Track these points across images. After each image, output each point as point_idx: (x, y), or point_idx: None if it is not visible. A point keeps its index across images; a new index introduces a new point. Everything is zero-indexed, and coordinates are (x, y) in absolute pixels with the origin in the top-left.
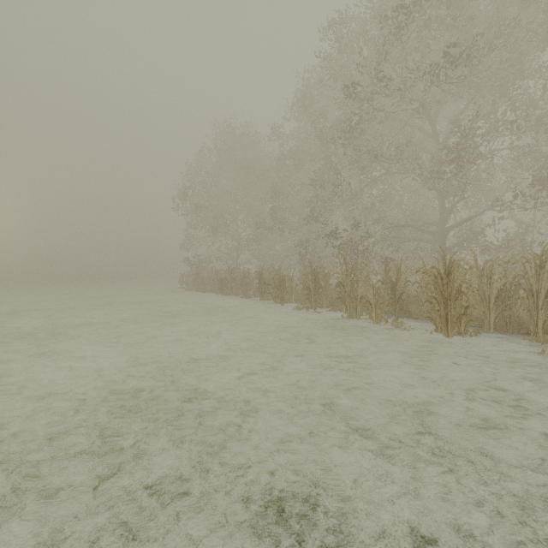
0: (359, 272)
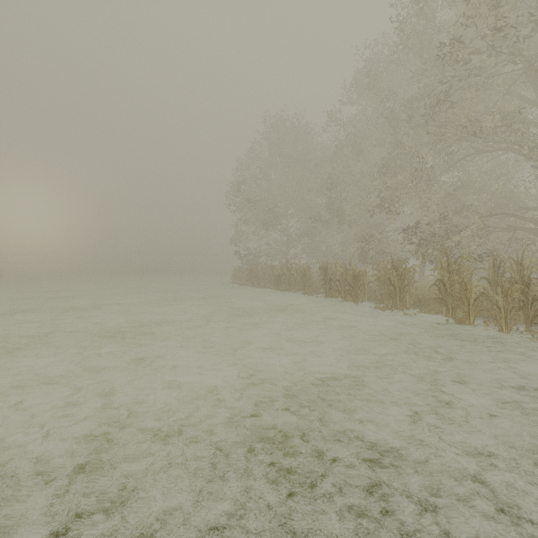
0: (464, 267)
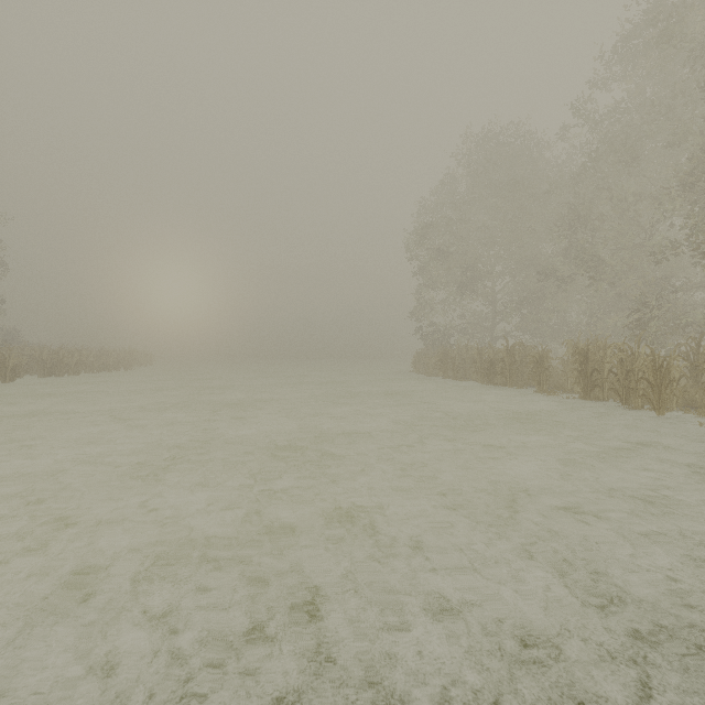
0: None
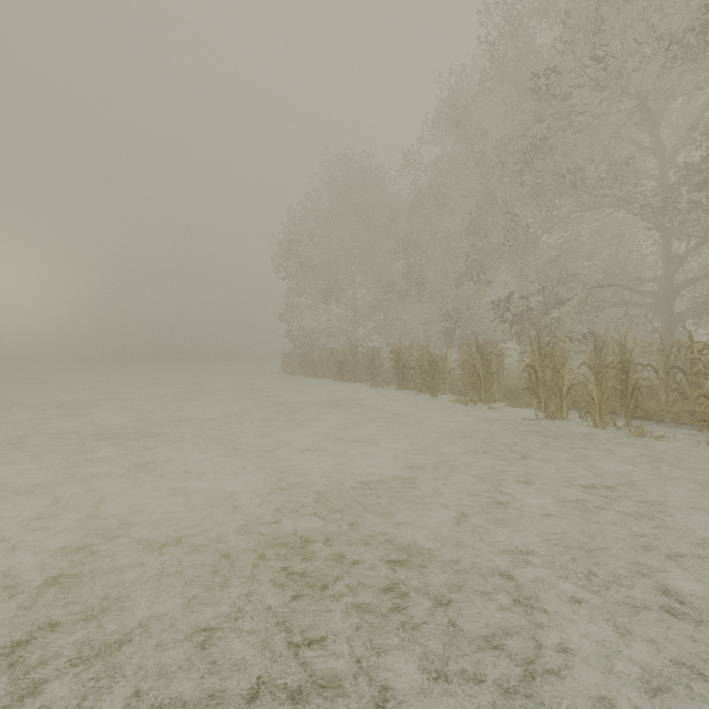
0: (559, 351)
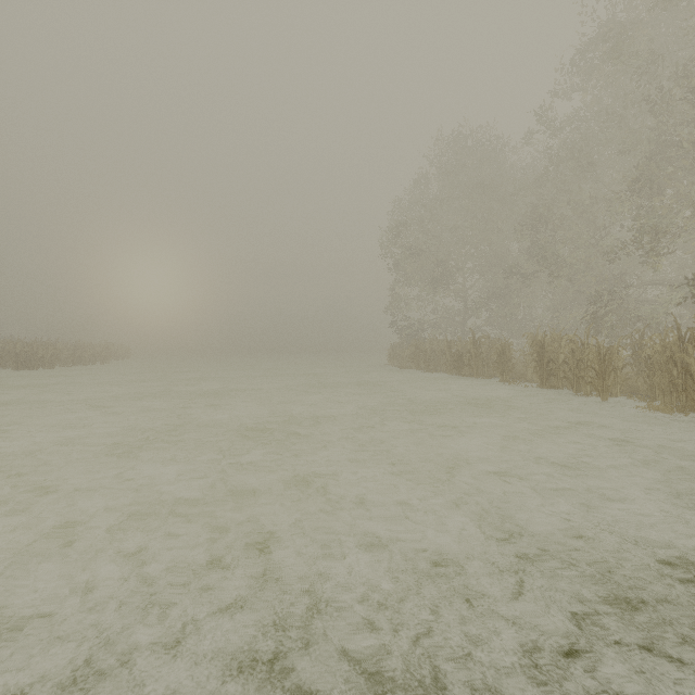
0: None
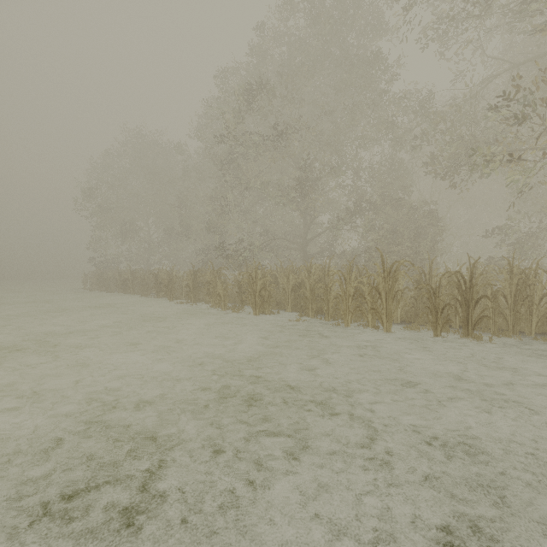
0: (223, 274)
